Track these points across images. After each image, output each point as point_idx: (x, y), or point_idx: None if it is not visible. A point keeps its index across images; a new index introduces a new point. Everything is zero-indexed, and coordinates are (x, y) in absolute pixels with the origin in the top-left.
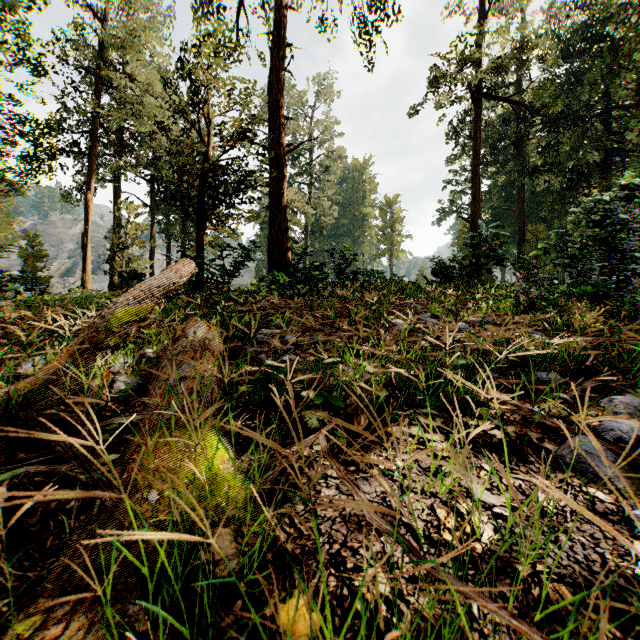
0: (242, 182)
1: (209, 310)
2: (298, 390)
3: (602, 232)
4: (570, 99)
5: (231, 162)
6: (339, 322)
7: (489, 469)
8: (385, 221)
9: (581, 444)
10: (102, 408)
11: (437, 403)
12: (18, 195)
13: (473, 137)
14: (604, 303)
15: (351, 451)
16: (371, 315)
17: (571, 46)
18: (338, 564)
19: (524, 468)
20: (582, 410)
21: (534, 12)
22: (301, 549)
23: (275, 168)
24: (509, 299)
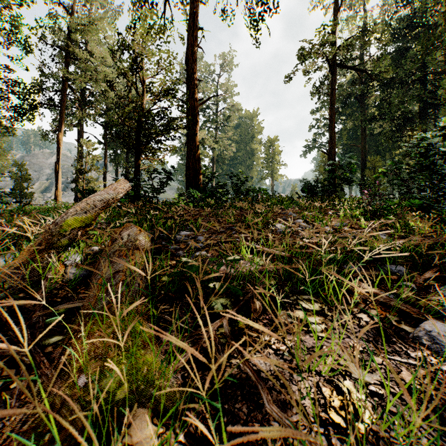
0: (167, 125)
1: (142, 217)
2: (206, 282)
3: (427, 160)
4: (398, 68)
5: (159, 111)
6: (238, 227)
7: (361, 348)
8: (268, 154)
9: (433, 327)
10: (54, 295)
11: (314, 291)
12: (10, 135)
13: (330, 95)
14: (427, 212)
15: (253, 351)
16: (260, 221)
17: (398, 31)
18: (241, 445)
19: (389, 348)
20: (426, 296)
21: (372, 7)
22: (208, 429)
23: (191, 116)
24: (361, 209)
